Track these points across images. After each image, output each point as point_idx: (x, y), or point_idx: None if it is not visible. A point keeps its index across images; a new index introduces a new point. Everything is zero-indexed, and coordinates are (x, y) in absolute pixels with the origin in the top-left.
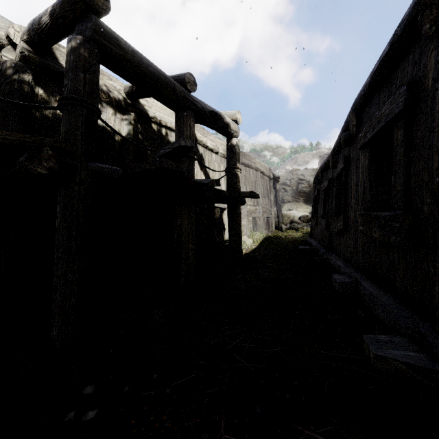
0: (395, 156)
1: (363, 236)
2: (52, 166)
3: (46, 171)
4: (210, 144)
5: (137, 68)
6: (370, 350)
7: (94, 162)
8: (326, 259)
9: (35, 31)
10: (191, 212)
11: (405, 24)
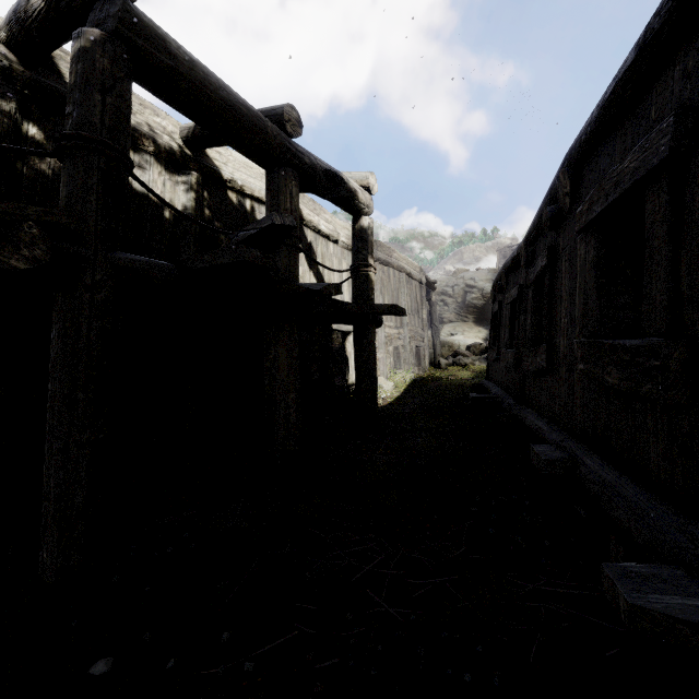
0: (649, 241)
1: (584, 380)
2: (39, 256)
3: (27, 266)
4: (326, 227)
5: (199, 91)
6: (619, 595)
7: (120, 252)
8: (516, 416)
9: (20, 24)
10: (293, 339)
11: (670, 8)
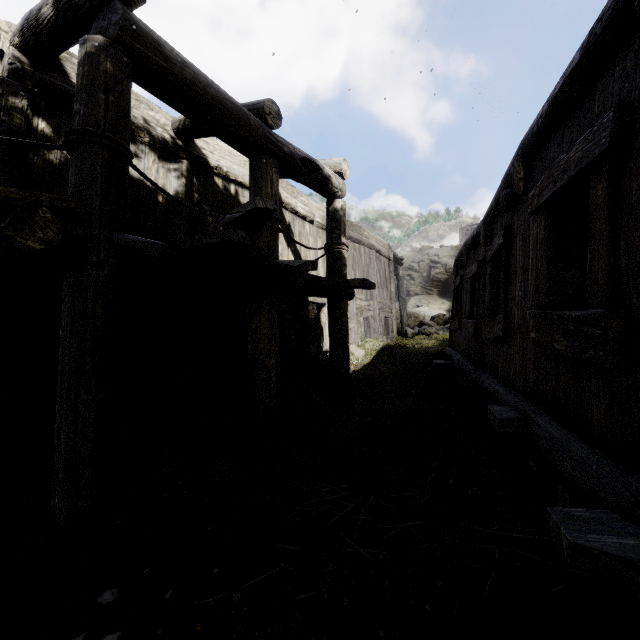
0: (592, 223)
1: (535, 347)
2: (52, 237)
3: (42, 246)
4: (302, 208)
5: (190, 89)
6: (562, 535)
7: (121, 233)
8: (475, 380)
9: (31, 31)
10: (274, 311)
11: (610, 16)
